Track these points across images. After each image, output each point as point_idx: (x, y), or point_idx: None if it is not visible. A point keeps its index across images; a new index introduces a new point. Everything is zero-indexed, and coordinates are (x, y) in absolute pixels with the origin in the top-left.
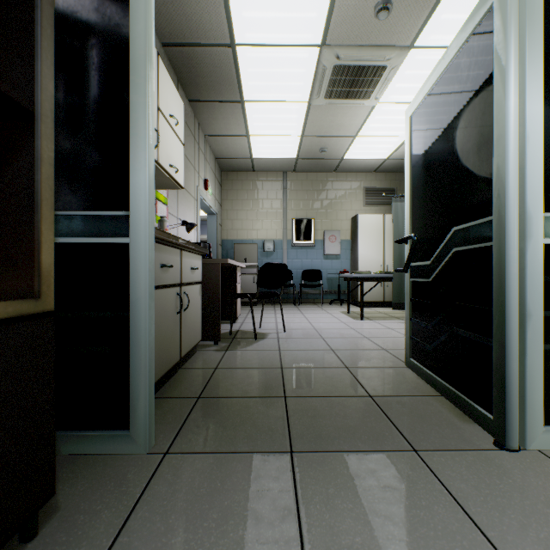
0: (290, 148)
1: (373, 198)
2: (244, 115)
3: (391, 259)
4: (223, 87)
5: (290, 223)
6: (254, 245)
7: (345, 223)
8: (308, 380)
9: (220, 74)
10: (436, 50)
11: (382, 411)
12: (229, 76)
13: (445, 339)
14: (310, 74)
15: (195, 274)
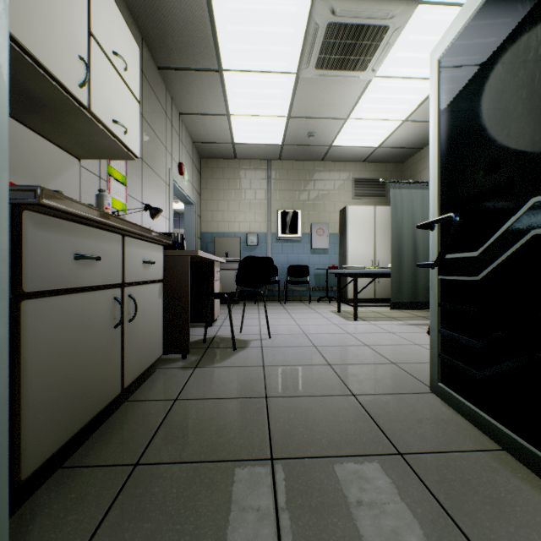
0: (276, 131)
1: (362, 190)
2: (223, 89)
3: (382, 253)
4: (197, 50)
5: (275, 214)
6: (236, 238)
7: (333, 216)
8: (305, 420)
9: (193, 32)
10: (446, 7)
11: (429, 490)
12: (204, 34)
13: (511, 368)
14: (299, 35)
15: (151, 270)
